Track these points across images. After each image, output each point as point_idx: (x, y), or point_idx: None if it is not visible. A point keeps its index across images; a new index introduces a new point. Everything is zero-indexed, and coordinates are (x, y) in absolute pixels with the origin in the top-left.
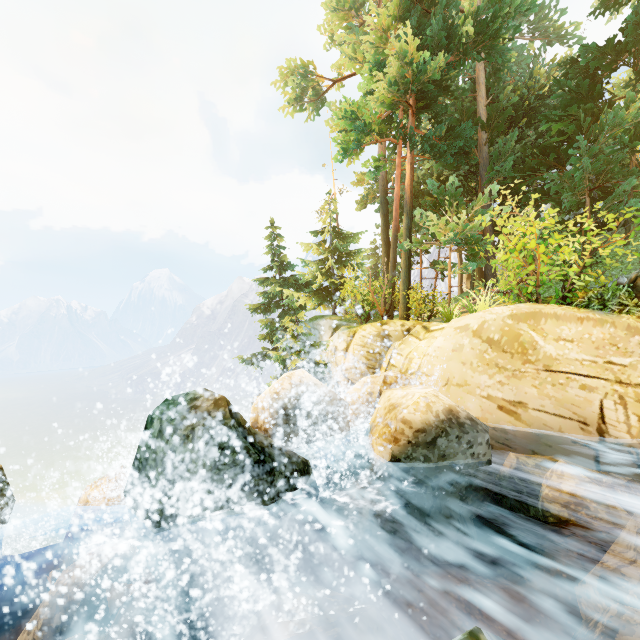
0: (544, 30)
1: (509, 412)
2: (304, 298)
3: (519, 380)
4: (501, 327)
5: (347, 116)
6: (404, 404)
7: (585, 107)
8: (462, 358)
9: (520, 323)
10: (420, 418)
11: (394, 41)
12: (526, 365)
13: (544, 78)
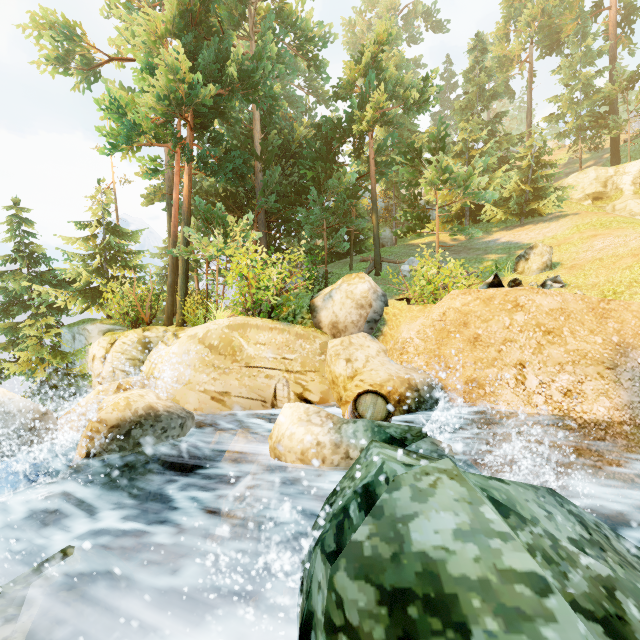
0: (315, 89)
1: (219, 401)
2: (65, 299)
3: (228, 375)
4: (220, 335)
5: (113, 109)
6: (107, 406)
7: (324, 166)
8: (189, 361)
9: (234, 332)
10: (117, 416)
11: (163, 55)
12: (234, 364)
13: (307, 131)
